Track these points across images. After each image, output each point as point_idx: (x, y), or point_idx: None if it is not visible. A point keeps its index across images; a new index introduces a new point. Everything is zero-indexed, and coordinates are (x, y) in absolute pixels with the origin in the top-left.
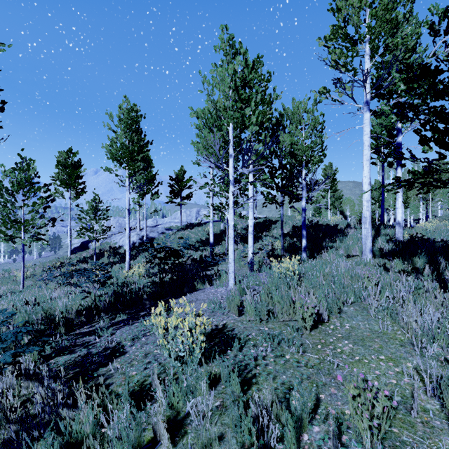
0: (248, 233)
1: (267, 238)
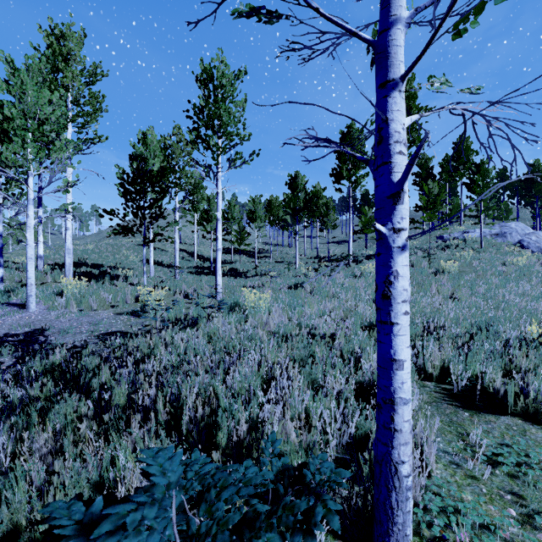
0: None
1: None
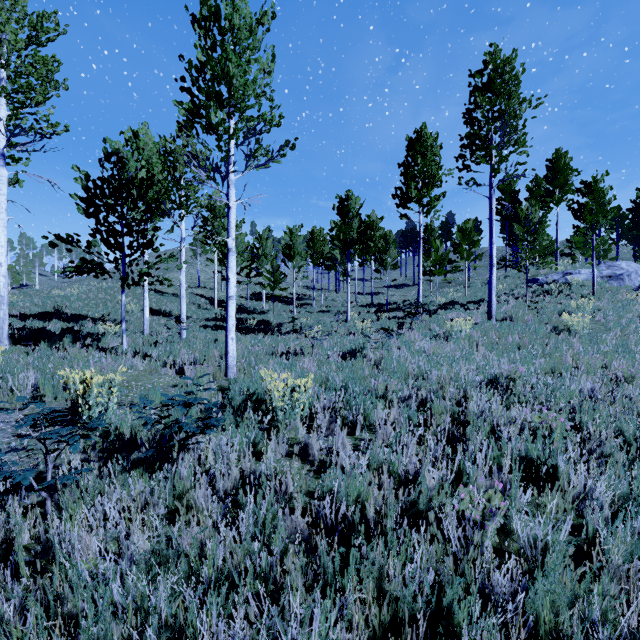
0: None
1: None
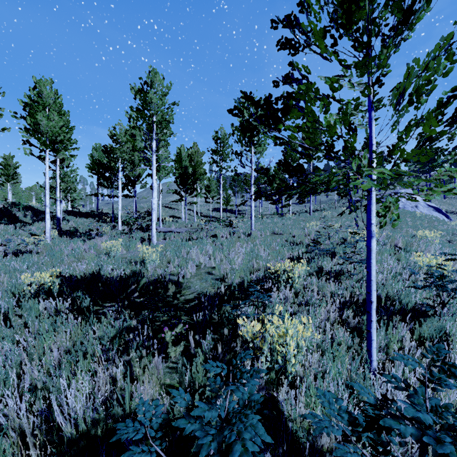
0: (119, 210)
1: (68, 217)
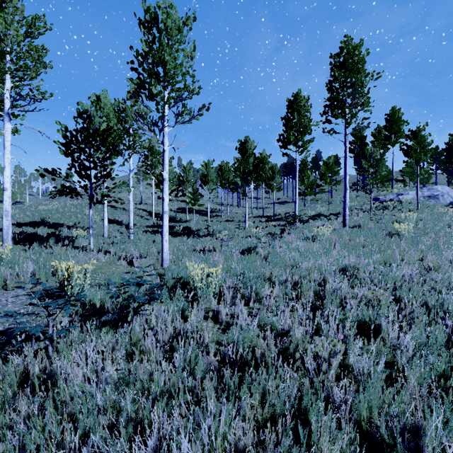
0: None
1: None
